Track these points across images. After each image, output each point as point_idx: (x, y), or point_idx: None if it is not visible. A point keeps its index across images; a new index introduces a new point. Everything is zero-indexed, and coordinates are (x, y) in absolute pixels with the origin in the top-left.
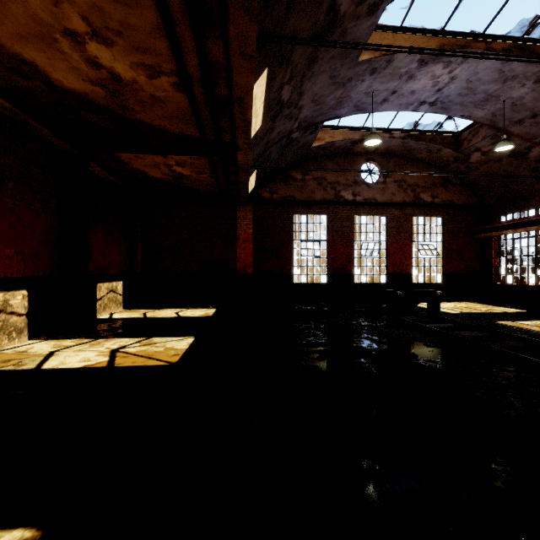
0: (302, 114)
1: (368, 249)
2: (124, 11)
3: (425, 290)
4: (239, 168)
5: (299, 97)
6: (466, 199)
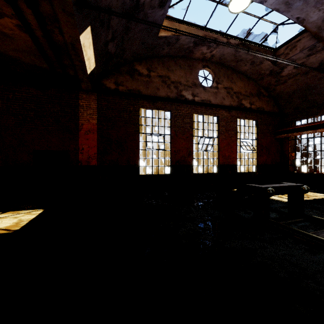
0: None
1: (204, 143)
2: None
3: (292, 185)
4: None
5: None
6: (271, 108)
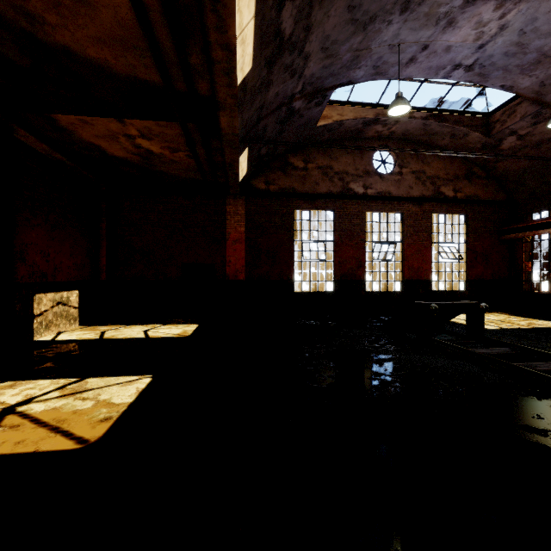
0: (308, 69)
1: (381, 251)
2: None
3: (466, 302)
4: (224, 141)
5: (306, 36)
6: (492, 194)
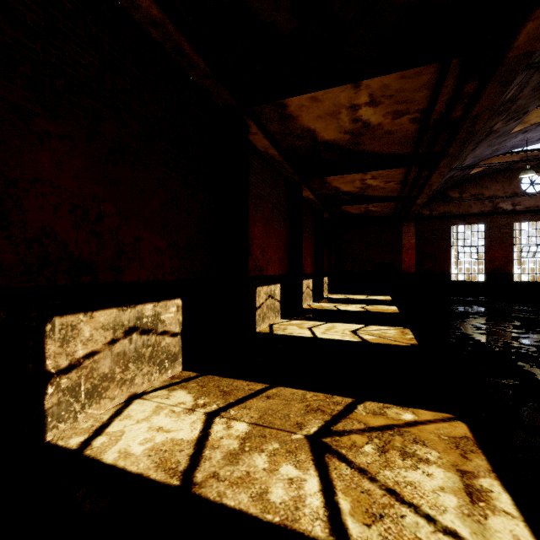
0: (464, 165)
1: (529, 251)
2: (390, 172)
3: None
4: (414, 205)
5: (463, 161)
6: None
